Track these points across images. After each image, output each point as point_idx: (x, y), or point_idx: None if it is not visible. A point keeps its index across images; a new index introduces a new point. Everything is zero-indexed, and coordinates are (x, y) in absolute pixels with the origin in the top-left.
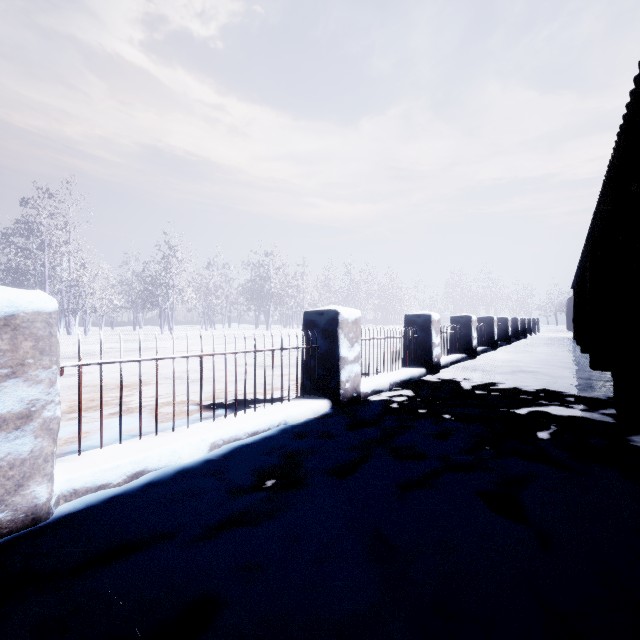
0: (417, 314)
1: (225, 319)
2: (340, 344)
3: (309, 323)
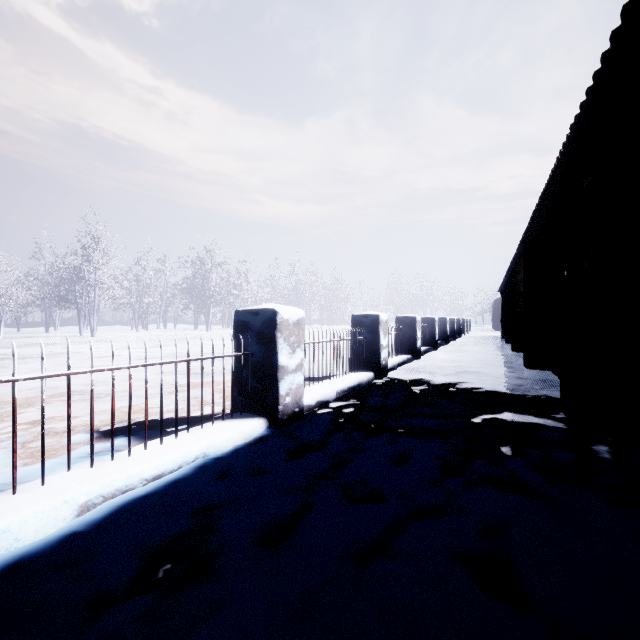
0: (365, 314)
1: (160, 319)
2: (279, 350)
3: (241, 325)
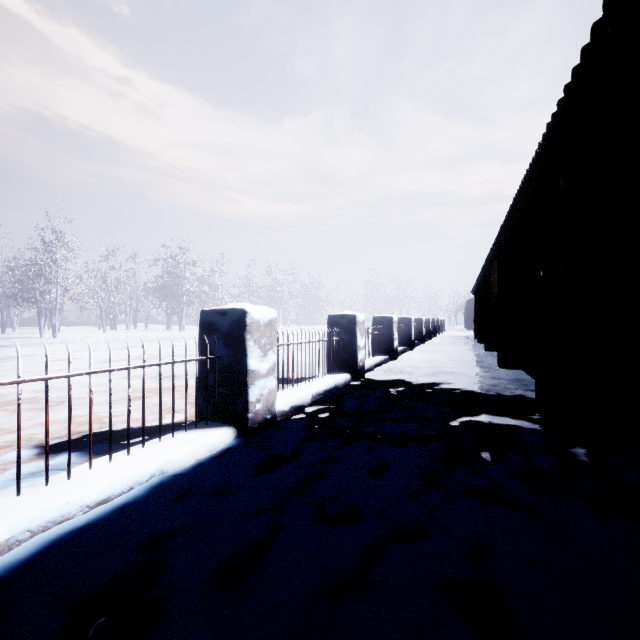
0: (341, 314)
1: (130, 319)
2: (248, 353)
3: (207, 326)
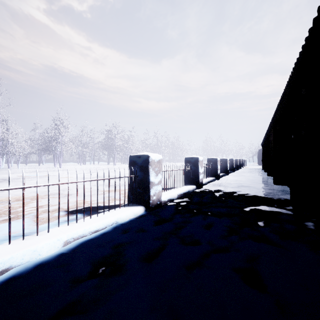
0: (191, 157)
1: (91, 159)
2: (150, 174)
3: (132, 162)
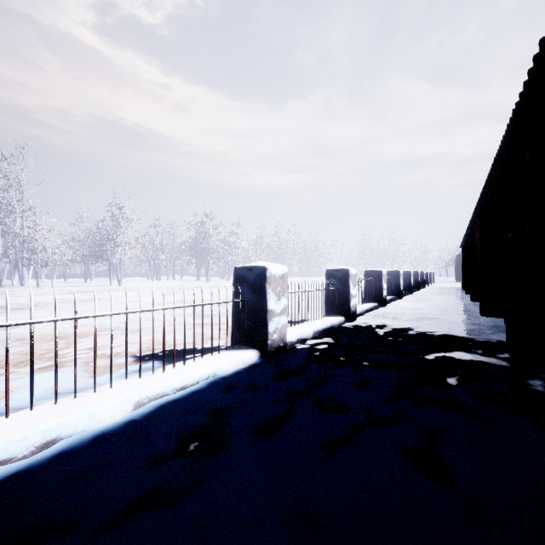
0: (337, 269)
1: (169, 272)
2: (268, 298)
3: (239, 278)
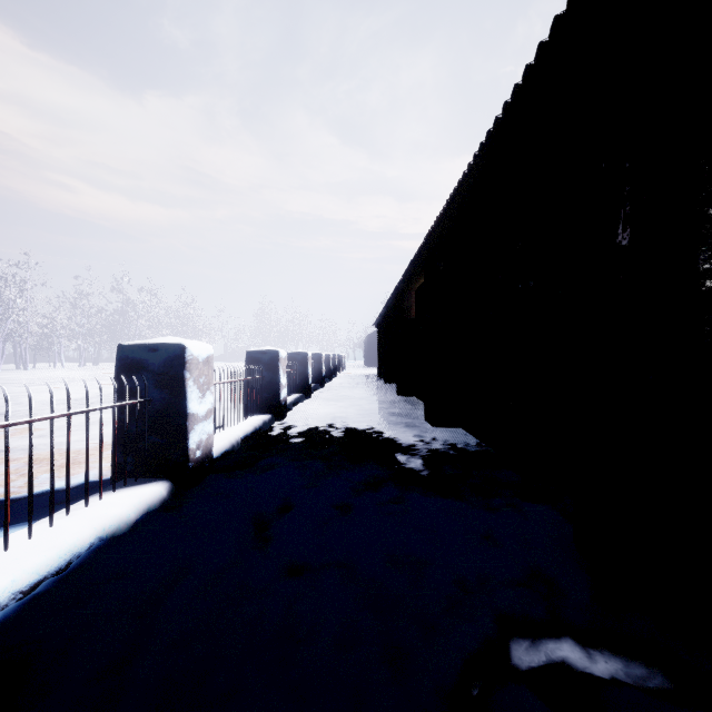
0: (150, 344)
1: None
2: None
3: None
